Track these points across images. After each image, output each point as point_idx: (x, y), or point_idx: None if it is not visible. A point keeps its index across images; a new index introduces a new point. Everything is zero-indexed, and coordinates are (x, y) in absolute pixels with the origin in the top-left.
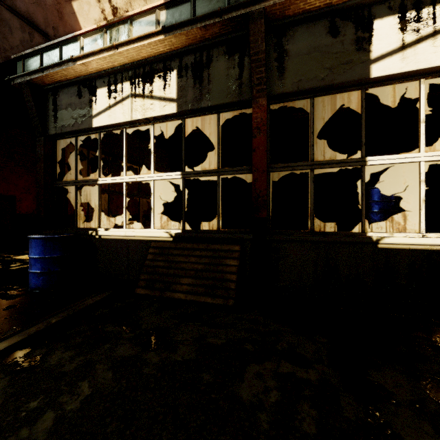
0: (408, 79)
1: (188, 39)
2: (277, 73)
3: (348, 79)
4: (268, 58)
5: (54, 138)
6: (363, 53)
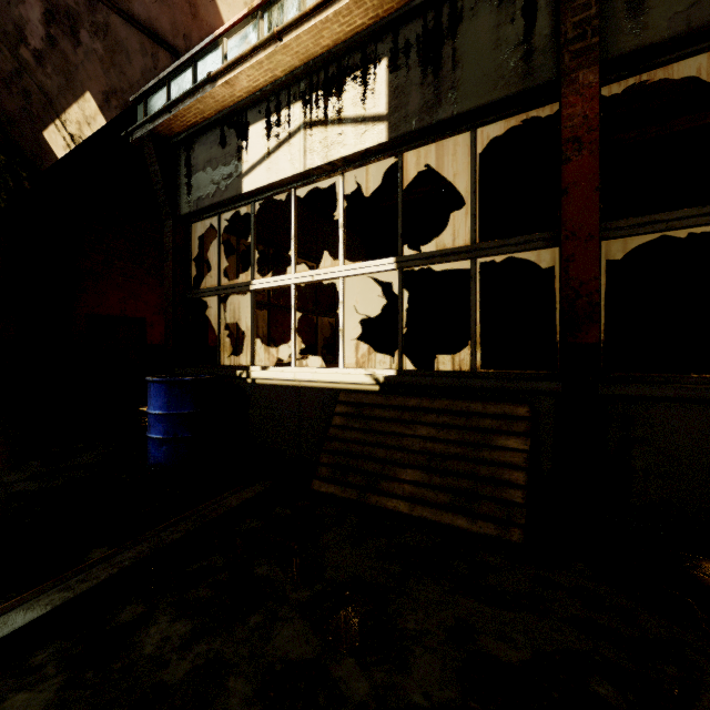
0: None
1: None
2: (625, 5)
3: None
4: None
5: (188, 221)
6: None
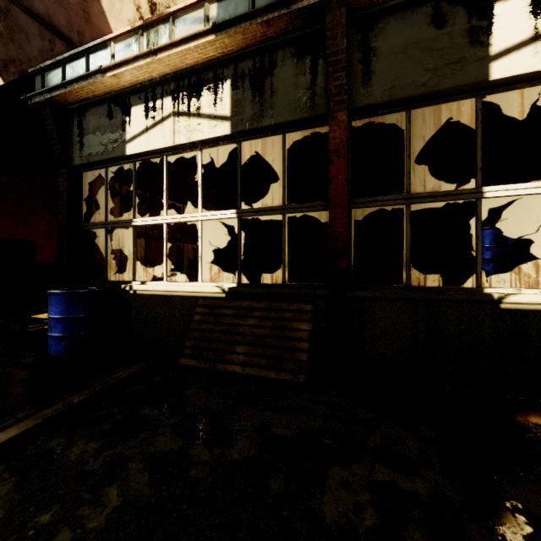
0: None
1: (245, 39)
2: (361, 79)
3: (458, 83)
4: (349, 59)
5: (80, 170)
6: (479, 48)
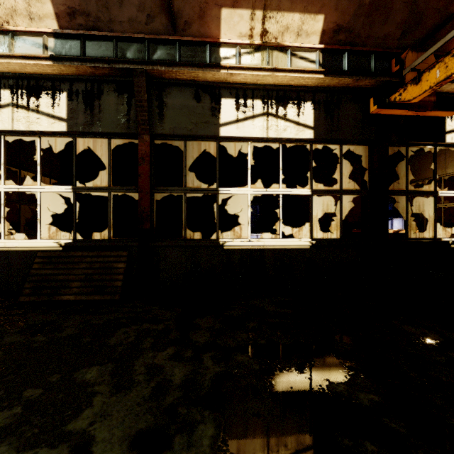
0: (242, 140)
1: (78, 71)
2: (158, 118)
3: (206, 133)
4: (151, 104)
5: None
6: (215, 118)
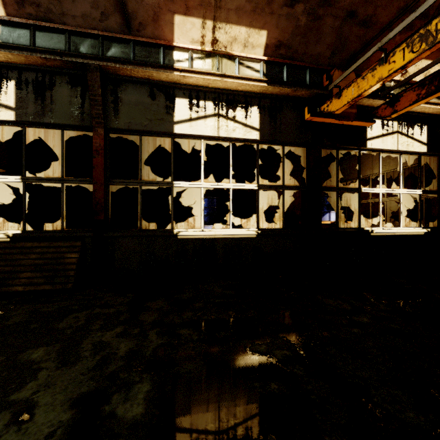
0: (195, 138)
1: (27, 60)
2: (113, 113)
3: (161, 130)
4: (106, 99)
5: None
6: (170, 116)
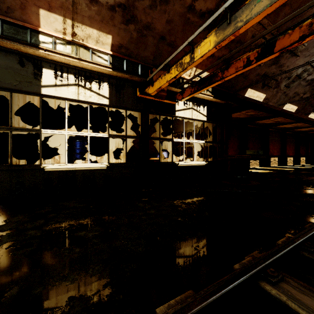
0: (60, 99)
1: None
2: None
3: (30, 90)
4: None
5: None
6: (38, 81)
